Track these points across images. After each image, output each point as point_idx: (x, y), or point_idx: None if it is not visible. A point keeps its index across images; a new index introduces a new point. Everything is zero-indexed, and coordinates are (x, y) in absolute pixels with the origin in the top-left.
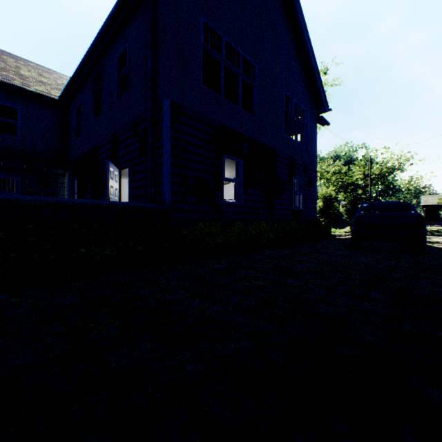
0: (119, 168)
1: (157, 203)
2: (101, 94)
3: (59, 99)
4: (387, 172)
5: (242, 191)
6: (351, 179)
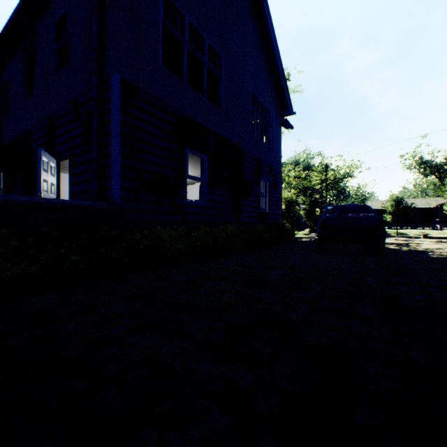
0: (57, 159)
1: (104, 201)
2: (34, 68)
3: None
4: (341, 178)
5: (208, 191)
6: (310, 184)
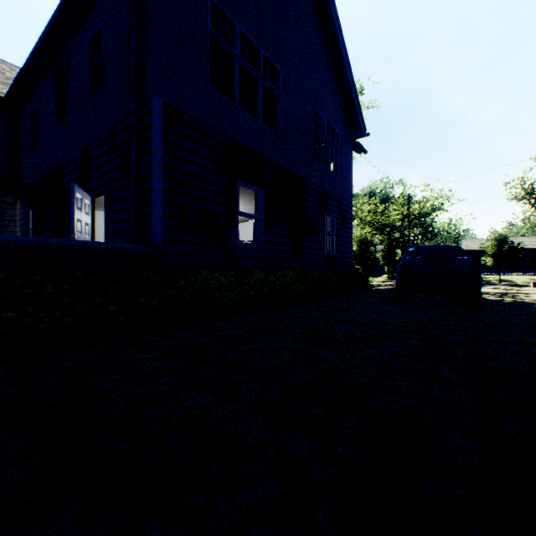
0: (92, 195)
1: (144, 244)
2: (67, 92)
3: (7, 97)
4: (427, 212)
5: (263, 230)
6: (389, 219)
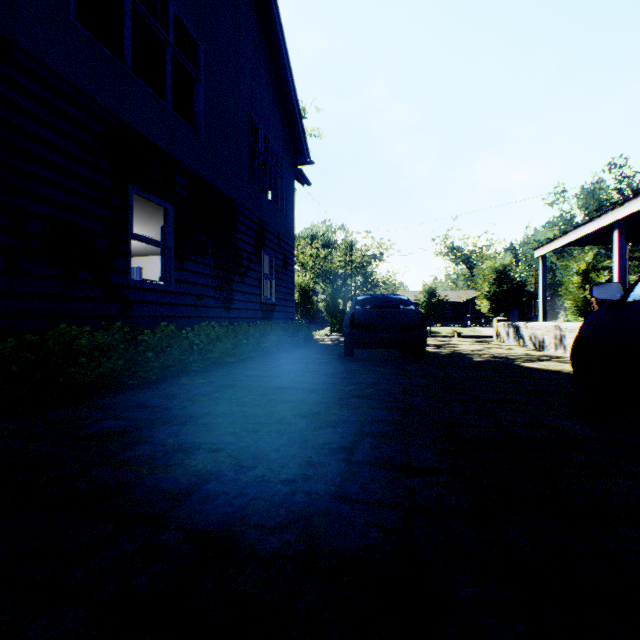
0: None
1: None
2: None
3: None
4: (369, 261)
5: (174, 264)
6: (332, 266)
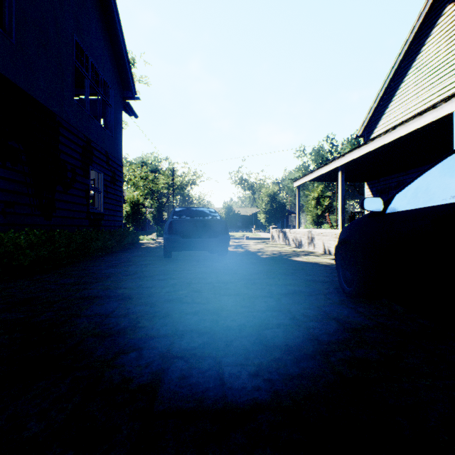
0: None
1: None
2: None
3: None
4: (186, 185)
5: None
6: (158, 187)
